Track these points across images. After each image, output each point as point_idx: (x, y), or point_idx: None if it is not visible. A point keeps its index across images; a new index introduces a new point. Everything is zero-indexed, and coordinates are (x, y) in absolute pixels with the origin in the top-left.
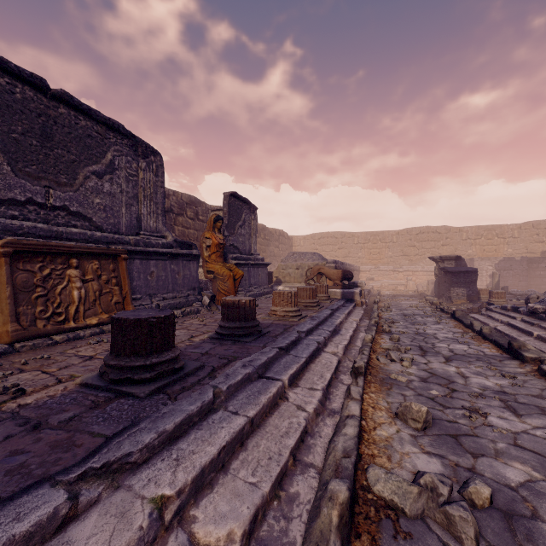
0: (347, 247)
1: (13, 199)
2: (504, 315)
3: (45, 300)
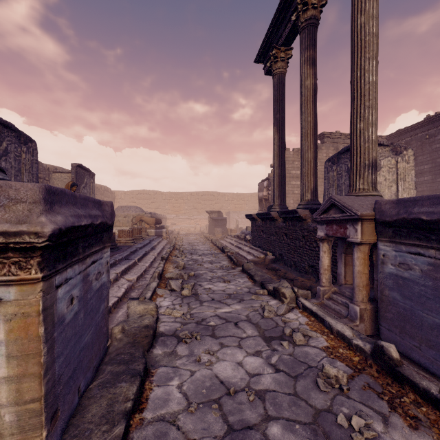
0: (158, 202)
1: None
2: (230, 239)
3: None
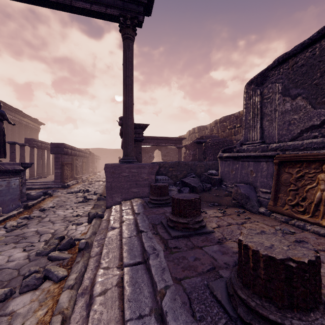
0: None
1: (312, 125)
2: None
3: (295, 193)
